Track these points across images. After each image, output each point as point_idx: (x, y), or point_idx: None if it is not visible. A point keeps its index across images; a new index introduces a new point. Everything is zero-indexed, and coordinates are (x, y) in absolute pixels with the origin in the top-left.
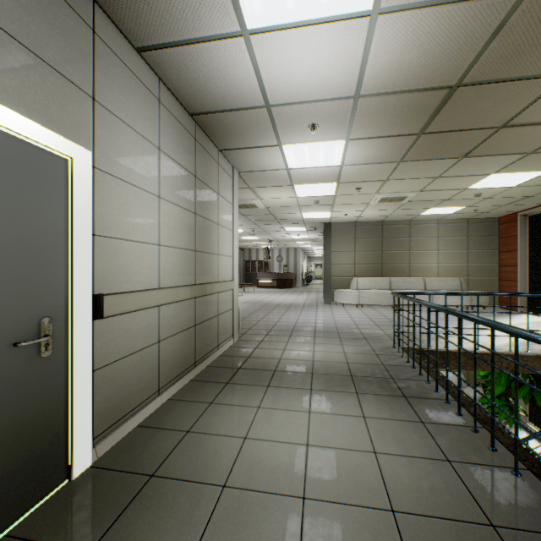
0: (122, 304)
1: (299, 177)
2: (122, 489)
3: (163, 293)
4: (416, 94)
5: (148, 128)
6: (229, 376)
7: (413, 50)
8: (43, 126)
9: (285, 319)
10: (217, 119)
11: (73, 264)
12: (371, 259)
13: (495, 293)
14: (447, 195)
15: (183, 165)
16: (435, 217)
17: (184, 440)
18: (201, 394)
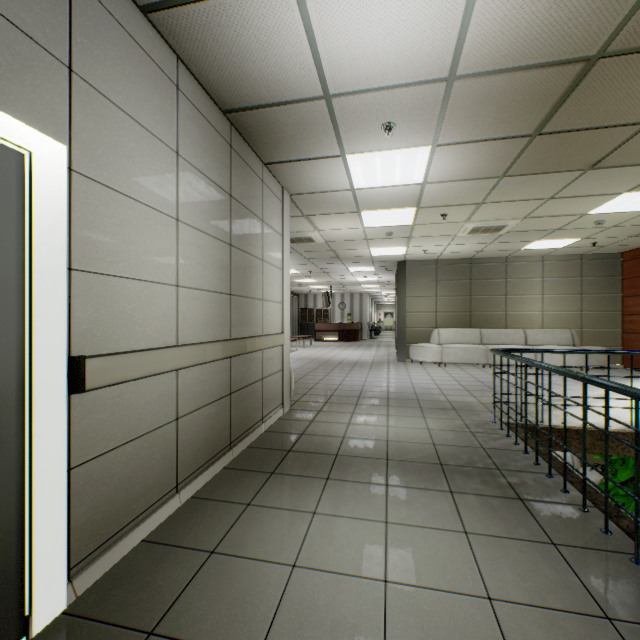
0: (118, 370)
1: (368, 200)
2: None
3: (183, 352)
4: (536, 72)
5: (160, 123)
6: (275, 462)
7: None
8: None
9: (349, 382)
10: (259, 118)
11: (33, 311)
12: (457, 307)
13: (634, 351)
14: (559, 223)
15: (214, 179)
16: (539, 253)
17: (205, 568)
18: (236, 490)
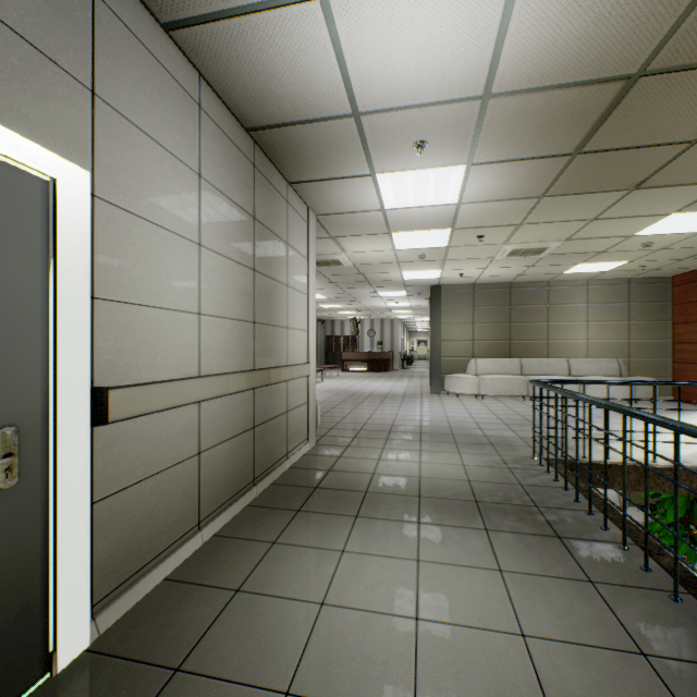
0: (140, 402)
1: (399, 221)
2: (127, 695)
3: (205, 384)
4: (575, 90)
5: (182, 145)
6: (301, 500)
7: (578, 15)
8: (4, 126)
9: (379, 415)
10: (285, 136)
11: (57, 342)
12: (495, 334)
13: (681, 382)
14: (604, 245)
15: (237, 201)
16: (584, 277)
17: (231, 606)
18: (261, 528)
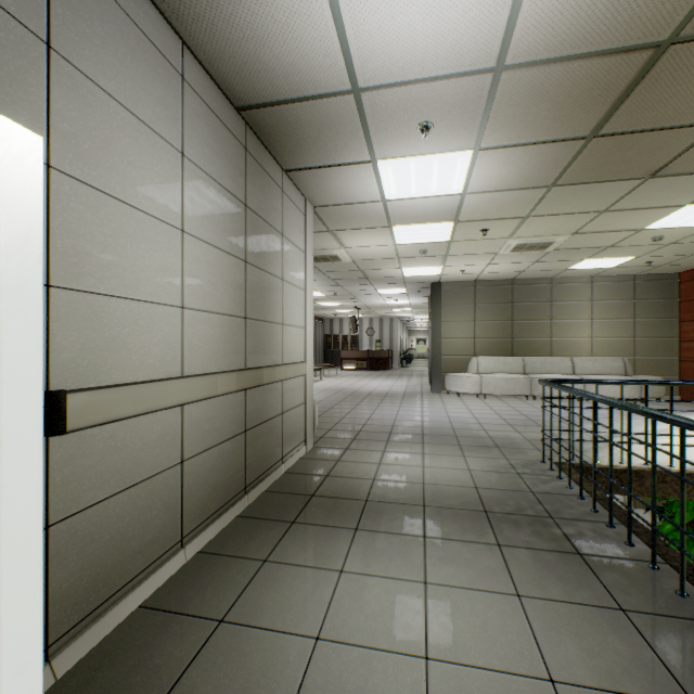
0: (108, 406)
1: (400, 213)
2: None
3: (188, 385)
4: (597, 61)
5: (161, 118)
6: (296, 510)
7: None
8: None
9: (379, 416)
10: (278, 117)
11: None
12: (497, 332)
13: None
14: (612, 240)
15: (226, 185)
16: (588, 273)
17: (212, 642)
18: (251, 542)
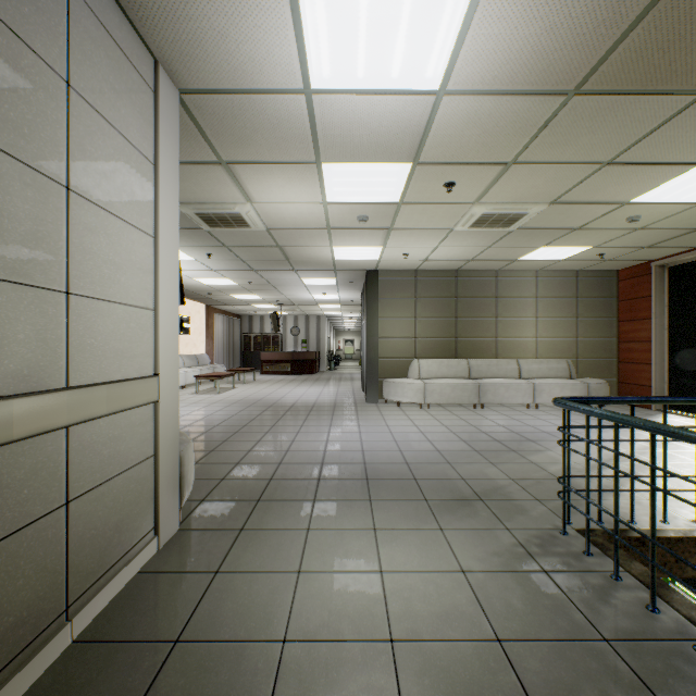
0: None
1: (335, 131)
2: None
3: None
4: None
5: None
6: None
7: None
8: None
9: (302, 444)
10: None
11: None
12: (440, 331)
13: None
14: (586, 218)
15: None
16: (535, 267)
17: None
18: None
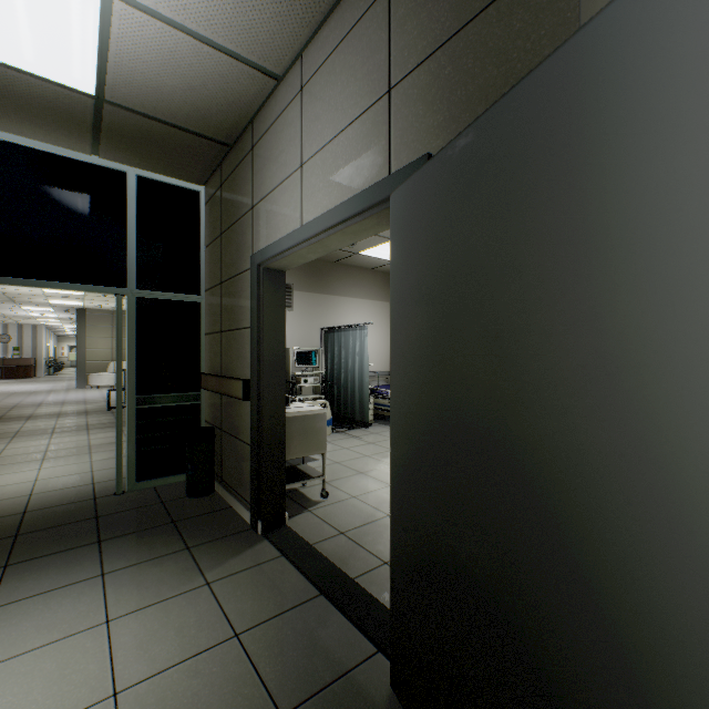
0: None
1: None
2: None
3: None
4: None
5: None
6: None
7: None
8: None
9: (30, 400)
10: None
11: None
12: None
13: None
14: None
15: None
16: None
17: None
18: None
